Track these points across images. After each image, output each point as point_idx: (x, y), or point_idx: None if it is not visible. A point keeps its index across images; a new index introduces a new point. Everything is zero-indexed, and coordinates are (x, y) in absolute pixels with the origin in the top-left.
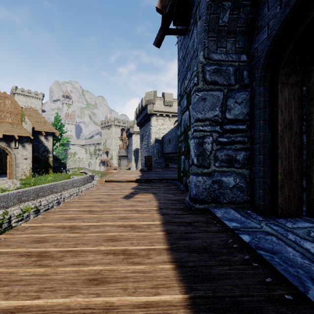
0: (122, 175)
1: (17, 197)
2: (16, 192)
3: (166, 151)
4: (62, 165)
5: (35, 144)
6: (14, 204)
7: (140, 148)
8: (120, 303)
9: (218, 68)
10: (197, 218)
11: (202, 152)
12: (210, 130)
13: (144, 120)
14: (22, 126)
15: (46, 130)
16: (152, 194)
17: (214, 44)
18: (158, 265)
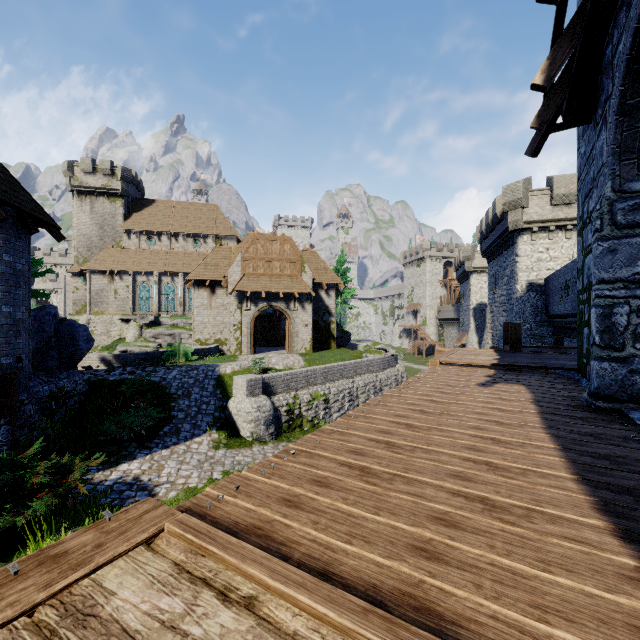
0: (464, 356)
1: (306, 378)
2: (305, 370)
3: (556, 310)
4: (345, 335)
5: (314, 303)
6: (303, 386)
7: (489, 304)
8: (501, 438)
9: (639, 203)
10: (595, 416)
11: (610, 327)
12: (625, 295)
13: (499, 245)
14: (302, 279)
15: (327, 281)
16: (523, 385)
17: (633, 169)
18: (532, 432)
